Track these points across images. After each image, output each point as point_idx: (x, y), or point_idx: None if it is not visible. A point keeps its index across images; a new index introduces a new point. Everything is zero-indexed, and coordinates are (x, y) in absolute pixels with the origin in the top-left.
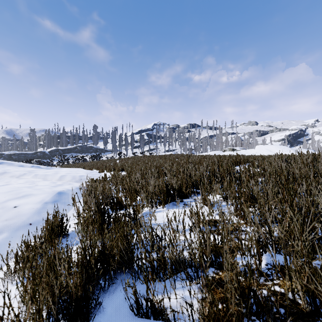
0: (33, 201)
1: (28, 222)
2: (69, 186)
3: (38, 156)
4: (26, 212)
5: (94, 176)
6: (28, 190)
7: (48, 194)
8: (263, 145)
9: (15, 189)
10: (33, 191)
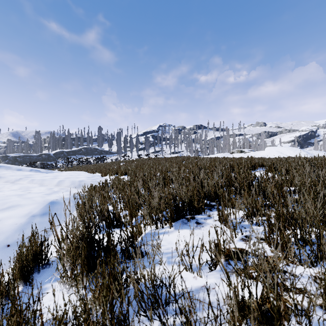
0: (19, 214)
1: (6, 242)
2: (65, 193)
3: (43, 158)
4: (6, 228)
5: (94, 181)
6: (16, 199)
7: (37, 205)
8: (274, 147)
9: (2, 198)
10: (21, 201)
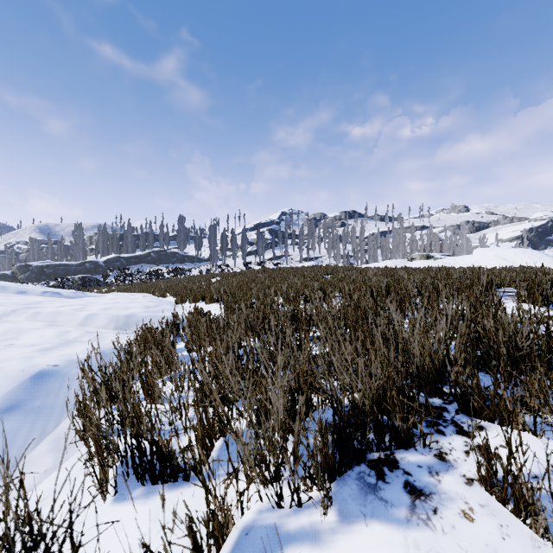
0: None
1: None
2: (85, 347)
3: (87, 270)
4: None
5: (156, 315)
6: None
7: (0, 384)
8: (489, 248)
9: None
10: None
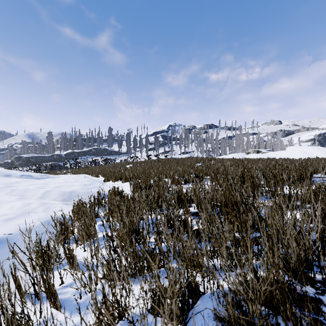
0: None
1: None
2: (37, 217)
3: (55, 159)
4: None
5: (89, 191)
6: None
7: None
8: (296, 146)
9: None
10: None
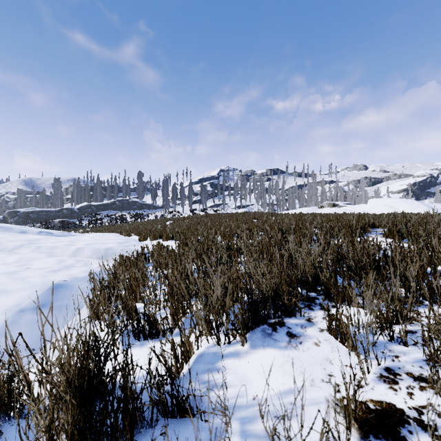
0: None
1: None
2: (81, 269)
3: (65, 215)
4: None
5: (127, 249)
6: (1, 281)
7: (32, 291)
8: (380, 199)
9: None
10: (8, 285)
